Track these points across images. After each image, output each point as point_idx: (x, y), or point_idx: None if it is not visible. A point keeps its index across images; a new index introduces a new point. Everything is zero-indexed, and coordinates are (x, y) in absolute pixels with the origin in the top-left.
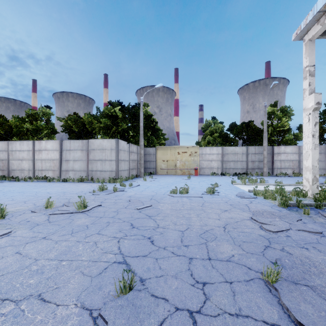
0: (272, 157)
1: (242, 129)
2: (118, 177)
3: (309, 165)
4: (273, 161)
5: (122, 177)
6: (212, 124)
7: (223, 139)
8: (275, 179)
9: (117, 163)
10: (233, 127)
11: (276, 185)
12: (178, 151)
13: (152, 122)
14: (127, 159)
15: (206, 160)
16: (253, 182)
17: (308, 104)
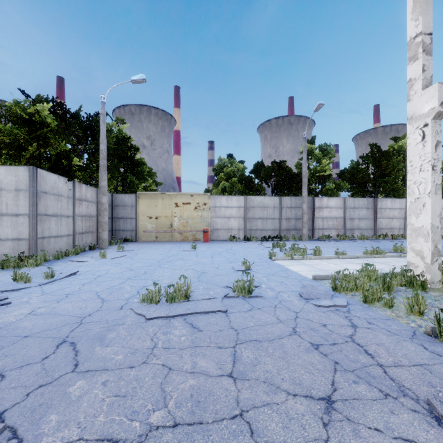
0: (313, 212)
1: (273, 171)
2: (38, 251)
3: (424, 224)
4: (314, 219)
5: (51, 250)
6: (228, 164)
7: (246, 185)
8: (322, 245)
9: (32, 222)
10: (259, 167)
11: (366, 265)
12: (175, 200)
13: (128, 149)
14: (66, 212)
15: (221, 216)
16: (305, 254)
17: (423, 106)
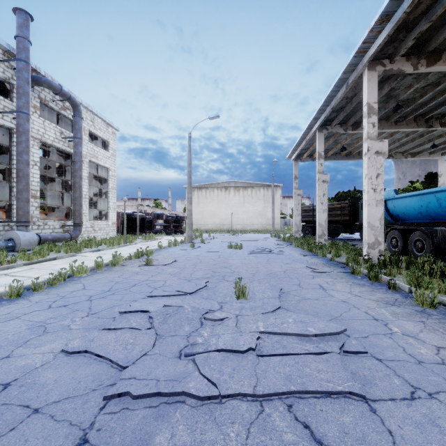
0: None
1: None
2: None
3: None
4: None
5: None
6: None
7: None
8: None
9: None
10: None
11: None
12: None
13: None
14: None
15: None
16: None
17: None
